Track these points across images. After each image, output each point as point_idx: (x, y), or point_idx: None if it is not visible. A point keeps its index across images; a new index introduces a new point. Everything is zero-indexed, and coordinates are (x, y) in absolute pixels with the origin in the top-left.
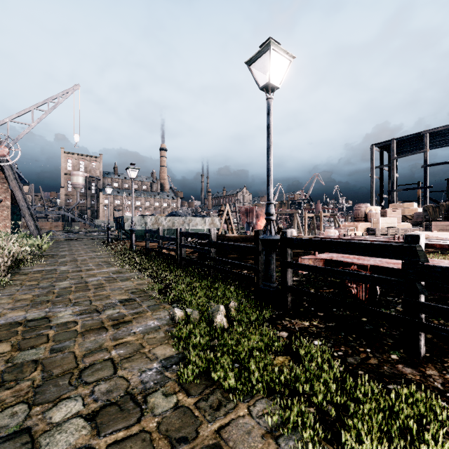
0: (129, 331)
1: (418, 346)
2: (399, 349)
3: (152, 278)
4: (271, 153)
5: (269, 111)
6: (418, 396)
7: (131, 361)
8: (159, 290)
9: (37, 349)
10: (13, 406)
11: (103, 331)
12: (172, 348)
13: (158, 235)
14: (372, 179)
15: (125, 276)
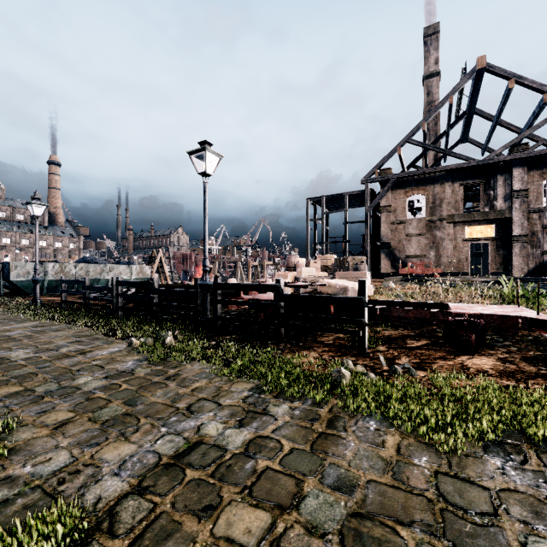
0: (96, 354)
1: (280, 335)
2: (274, 340)
3: (88, 327)
4: (206, 222)
5: (205, 192)
6: (269, 349)
7: (111, 364)
8: (104, 334)
9: (22, 369)
10: (44, 384)
11: (73, 357)
12: (138, 356)
13: (85, 285)
14: (308, 231)
15: (54, 328)
